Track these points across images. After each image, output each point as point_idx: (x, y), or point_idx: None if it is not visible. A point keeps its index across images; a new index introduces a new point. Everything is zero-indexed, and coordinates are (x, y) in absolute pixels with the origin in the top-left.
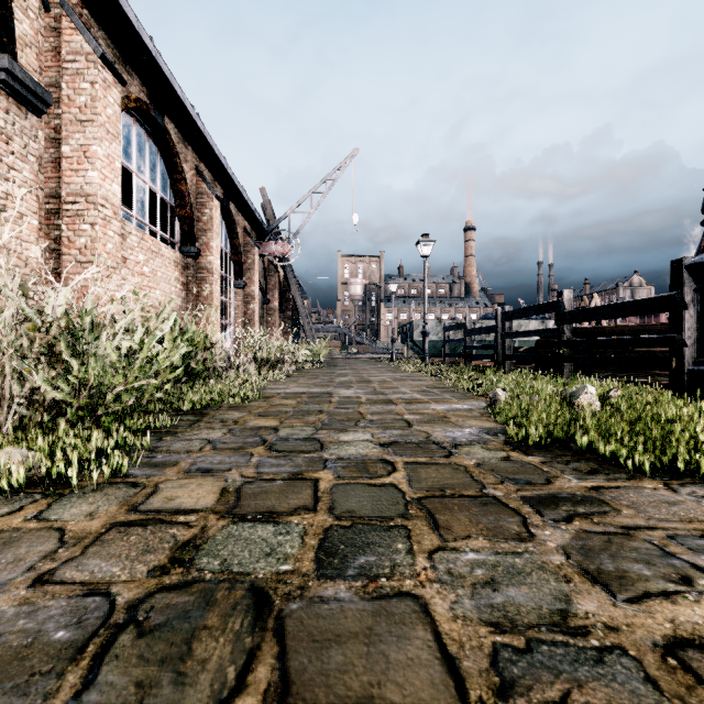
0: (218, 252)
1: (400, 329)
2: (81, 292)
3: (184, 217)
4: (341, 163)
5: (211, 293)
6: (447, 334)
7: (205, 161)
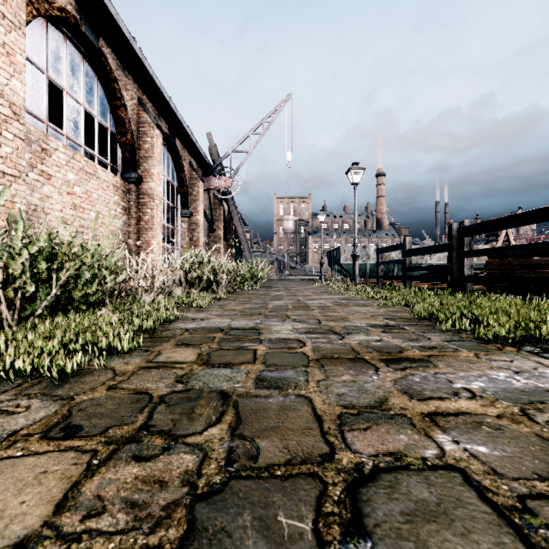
0: (159, 179)
1: (328, 254)
2: None
3: (125, 144)
4: (276, 107)
5: (152, 217)
6: (380, 256)
7: (147, 93)
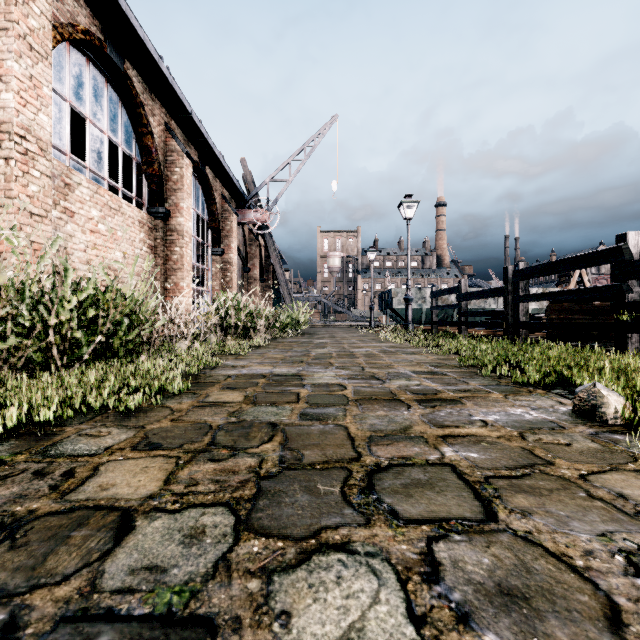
0: (189, 214)
1: (379, 297)
2: None
3: (151, 175)
4: (320, 130)
5: (181, 256)
6: (434, 300)
7: (175, 117)
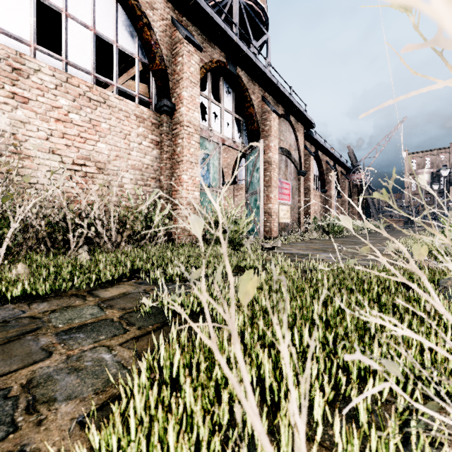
0: (333, 189)
1: None
2: (307, 211)
3: (321, 179)
4: (394, 127)
5: (331, 204)
6: None
7: (328, 156)
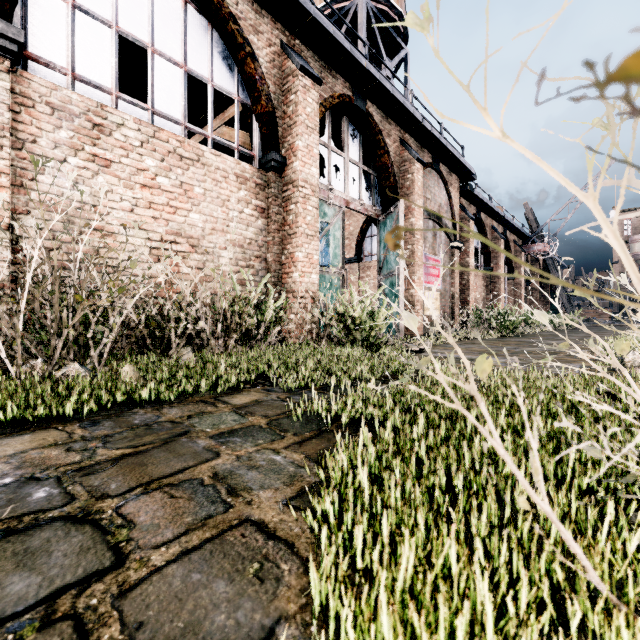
0: (502, 266)
1: None
2: (464, 299)
3: (485, 253)
4: (597, 174)
5: (499, 289)
6: None
7: (495, 219)
